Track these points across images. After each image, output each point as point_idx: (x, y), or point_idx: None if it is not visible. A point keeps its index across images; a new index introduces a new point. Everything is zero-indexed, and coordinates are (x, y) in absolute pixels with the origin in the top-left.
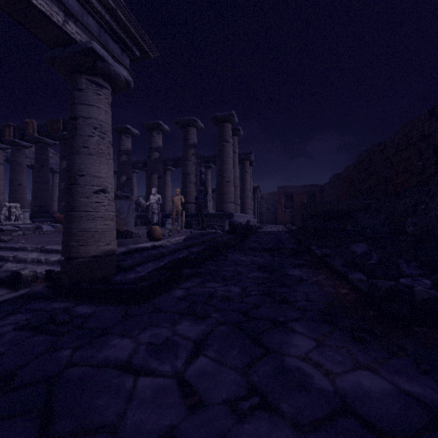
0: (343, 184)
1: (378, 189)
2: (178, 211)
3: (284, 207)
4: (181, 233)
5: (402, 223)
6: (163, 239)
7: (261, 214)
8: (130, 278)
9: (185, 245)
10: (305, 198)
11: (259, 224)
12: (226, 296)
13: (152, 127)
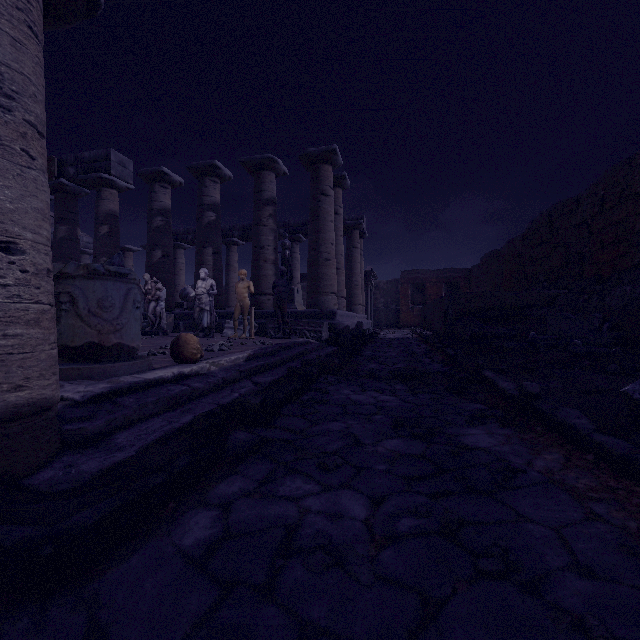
0: (504, 266)
1: (567, 272)
2: (243, 308)
3: (411, 301)
4: (244, 346)
5: (633, 328)
6: (206, 358)
7: (376, 313)
8: (80, 476)
9: (247, 370)
10: (443, 288)
11: (374, 327)
12: (330, 545)
13: (203, 171)
